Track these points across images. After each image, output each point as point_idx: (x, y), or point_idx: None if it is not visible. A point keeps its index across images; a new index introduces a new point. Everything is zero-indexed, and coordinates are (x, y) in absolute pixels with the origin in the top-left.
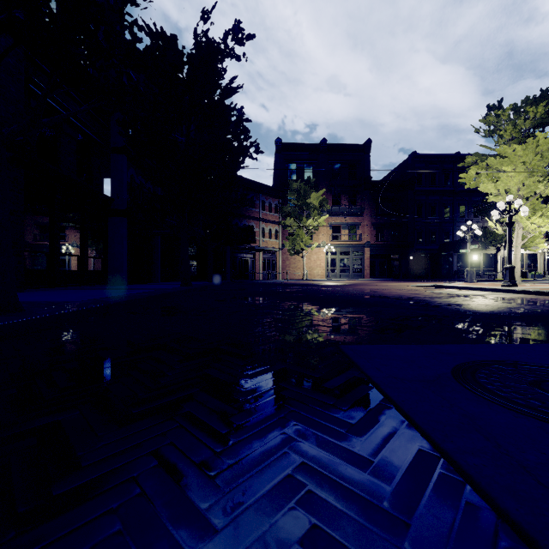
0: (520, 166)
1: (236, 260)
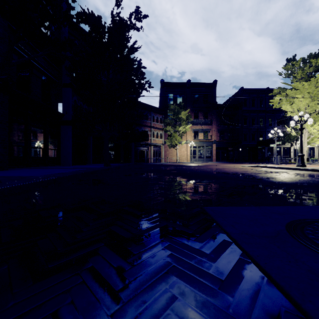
0: (306, 95)
1: (137, 151)
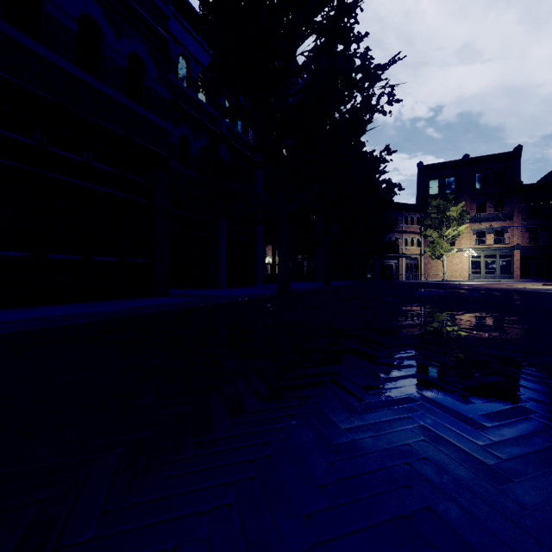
0: None
1: (383, 265)
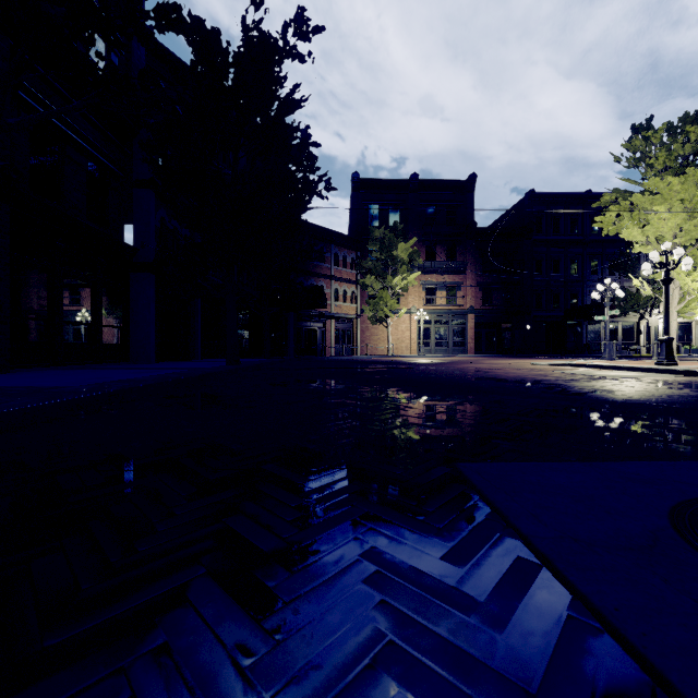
0: (677, 205)
1: (301, 330)
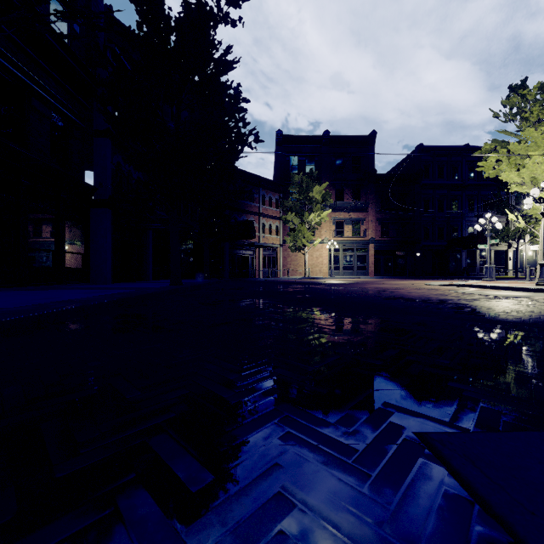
0: None
1: (235, 257)
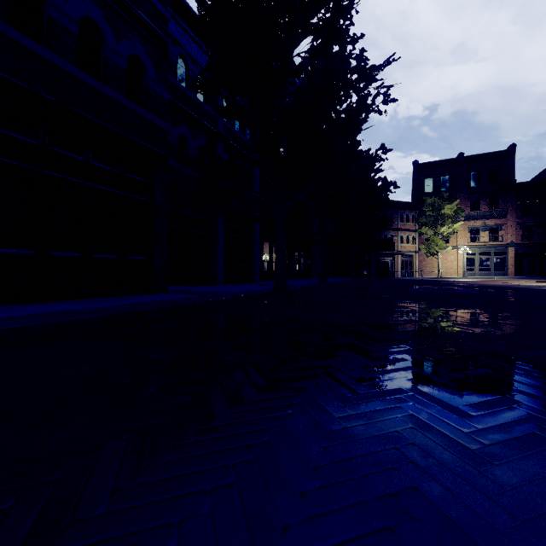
0: None
1: (378, 262)
